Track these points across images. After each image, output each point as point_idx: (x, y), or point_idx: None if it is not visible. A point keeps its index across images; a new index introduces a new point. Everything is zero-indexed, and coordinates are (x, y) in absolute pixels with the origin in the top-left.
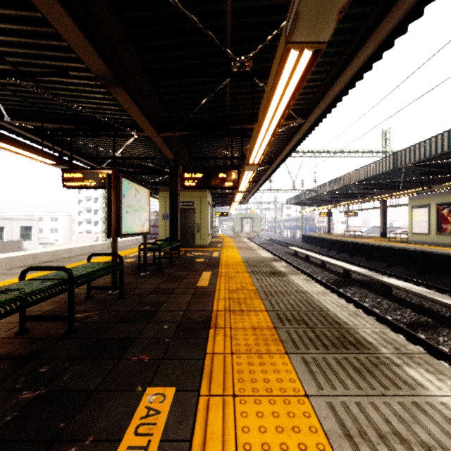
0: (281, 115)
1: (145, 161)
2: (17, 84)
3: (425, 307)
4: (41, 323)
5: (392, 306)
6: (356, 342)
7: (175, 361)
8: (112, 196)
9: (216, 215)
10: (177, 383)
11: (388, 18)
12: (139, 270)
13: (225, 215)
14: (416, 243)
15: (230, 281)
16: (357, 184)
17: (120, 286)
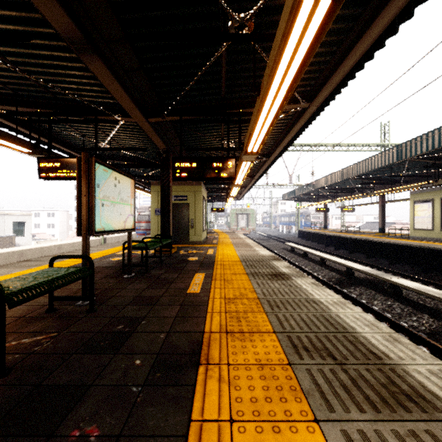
0: (290, 84)
1: (136, 153)
2: None
3: None
4: None
5: (405, 311)
6: (415, 393)
7: (140, 441)
8: (83, 186)
9: (212, 210)
10: None
11: None
12: (123, 271)
13: (221, 211)
14: (419, 239)
15: (226, 286)
16: (356, 179)
17: (89, 296)
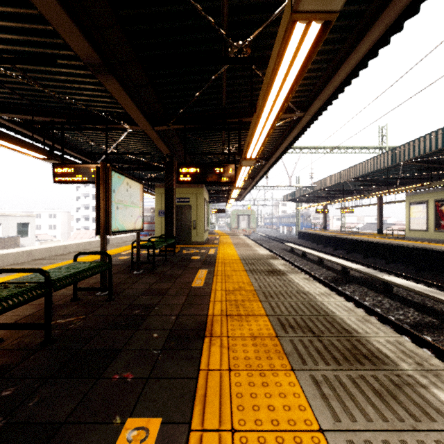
0: (282, 103)
1: (141, 156)
2: (4, 74)
3: (429, 306)
4: (17, 330)
5: (394, 306)
6: (371, 354)
7: (164, 381)
8: (101, 191)
9: (213, 211)
10: (163, 412)
11: None
12: (132, 268)
13: (222, 212)
14: (414, 240)
15: (226, 281)
16: (354, 181)
17: (108, 287)
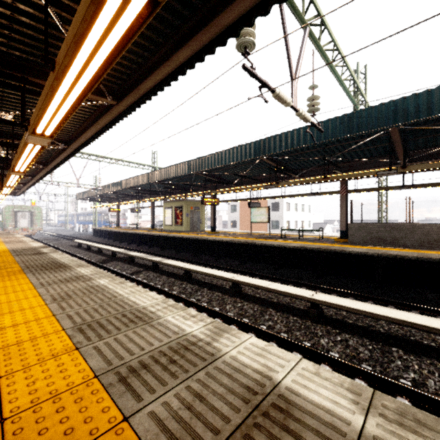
0: (35, 155)
1: None
2: None
3: (146, 265)
4: None
5: (128, 267)
6: (64, 267)
7: None
8: None
9: None
10: None
11: (96, 125)
12: None
13: None
14: (167, 231)
15: None
16: (132, 189)
17: None
